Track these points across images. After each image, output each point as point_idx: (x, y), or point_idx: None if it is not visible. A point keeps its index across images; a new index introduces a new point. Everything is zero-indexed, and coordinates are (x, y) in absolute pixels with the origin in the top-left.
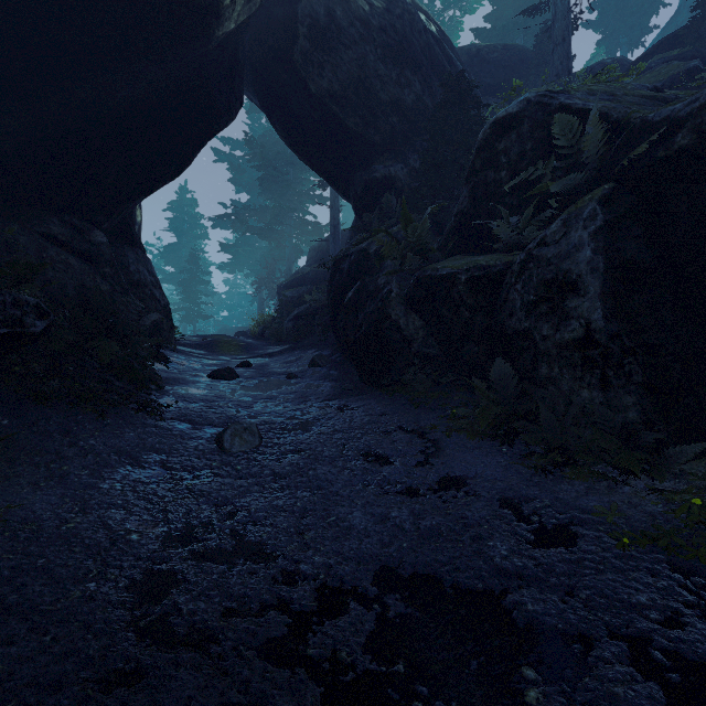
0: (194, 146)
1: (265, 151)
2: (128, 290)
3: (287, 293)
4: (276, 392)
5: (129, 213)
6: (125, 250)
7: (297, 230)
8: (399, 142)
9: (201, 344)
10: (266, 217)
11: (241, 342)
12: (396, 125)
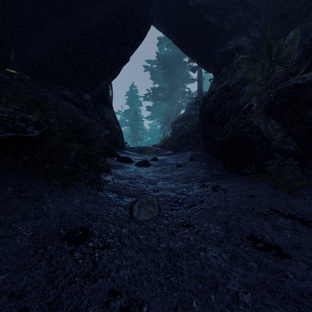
0: (129, 47)
1: (165, 60)
2: (99, 122)
3: (176, 125)
4: (170, 174)
5: (106, 92)
6: (103, 107)
7: (180, 96)
8: (244, 25)
9: (136, 150)
10: (166, 92)
11: (154, 149)
12: (241, 15)
